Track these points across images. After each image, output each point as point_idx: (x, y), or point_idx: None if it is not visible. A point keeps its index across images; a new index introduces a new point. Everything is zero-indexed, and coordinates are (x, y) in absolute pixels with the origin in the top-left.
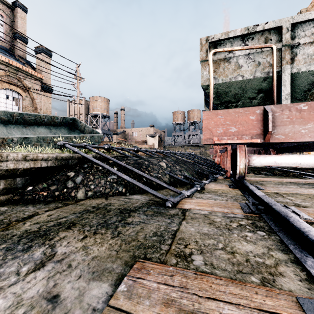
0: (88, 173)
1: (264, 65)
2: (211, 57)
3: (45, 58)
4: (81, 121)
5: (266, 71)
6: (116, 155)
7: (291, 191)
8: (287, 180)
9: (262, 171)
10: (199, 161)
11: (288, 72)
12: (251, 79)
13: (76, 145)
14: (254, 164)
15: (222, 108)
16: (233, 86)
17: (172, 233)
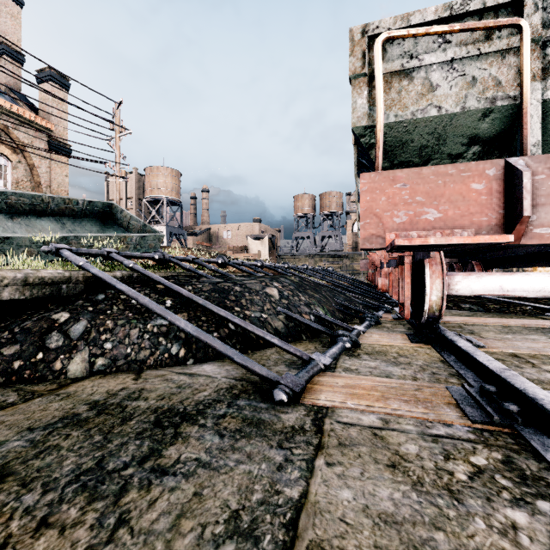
0: (102, 314)
1: (484, 83)
2: (379, 49)
3: (56, 91)
4: (123, 209)
5: (489, 97)
6: (178, 272)
7: (541, 350)
8: (517, 323)
9: (462, 303)
10: (343, 284)
11: (536, 97)
12: (457, 114)
13: (88, 252)
14: (458, 291)
15: None
16: (419, 128)
17: (286, 517)
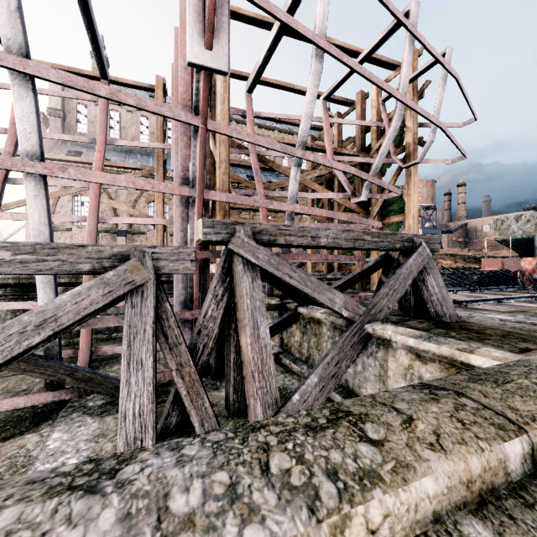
0: None
1: (526, 232)
2: (485, 240)
3: None
4: None
5: (528, 235)
6: (448, 272)
7: None
8: None
9: None
10: None
11: None
12: (520, 238)
13: None
14: (534, 278)
15: (512, 248)
16: (512, 240)
17: None
